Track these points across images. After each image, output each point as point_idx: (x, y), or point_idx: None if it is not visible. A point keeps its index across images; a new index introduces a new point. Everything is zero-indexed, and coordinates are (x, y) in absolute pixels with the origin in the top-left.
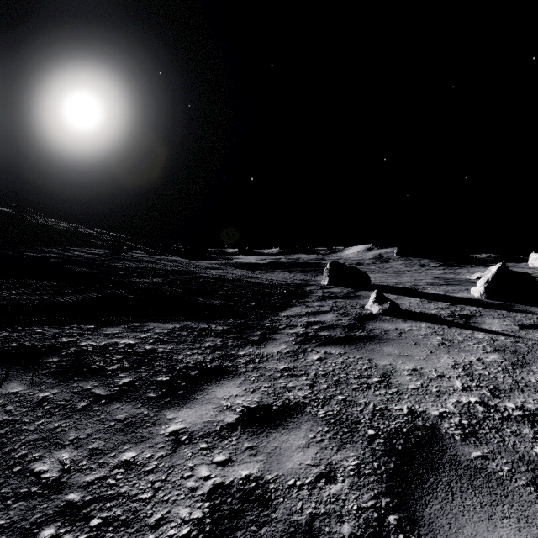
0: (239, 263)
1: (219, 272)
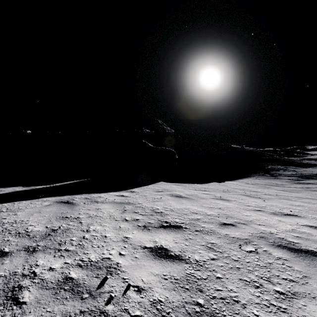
0: (309, 158)
1: (300, 161)
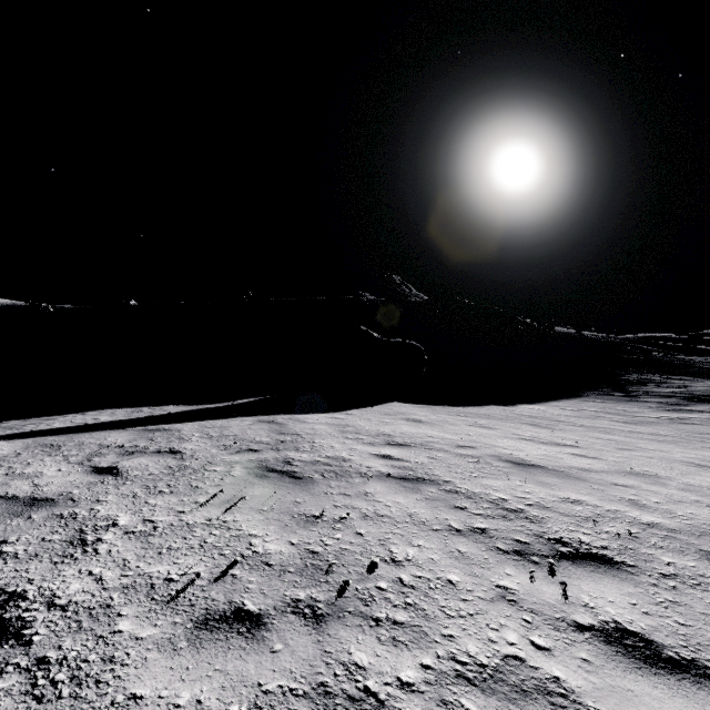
0: None
1: (708, 365)
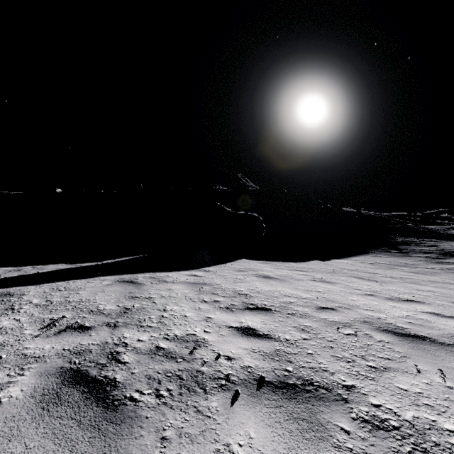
0: None
1: (444, 231)
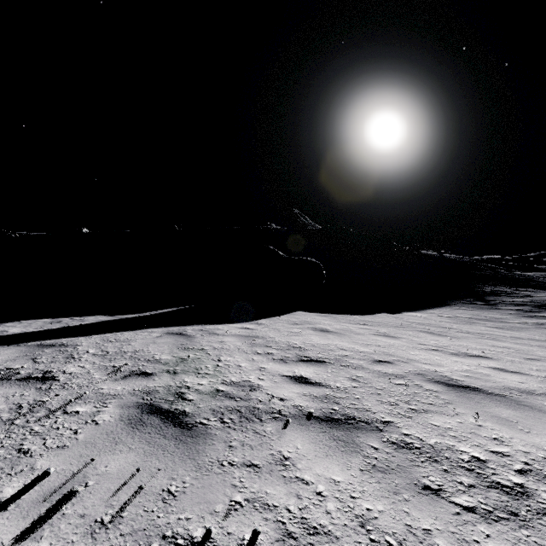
0: None
1: (544, 279)
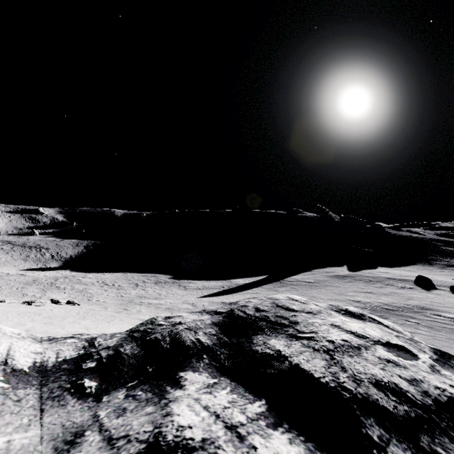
0: None
1: None
